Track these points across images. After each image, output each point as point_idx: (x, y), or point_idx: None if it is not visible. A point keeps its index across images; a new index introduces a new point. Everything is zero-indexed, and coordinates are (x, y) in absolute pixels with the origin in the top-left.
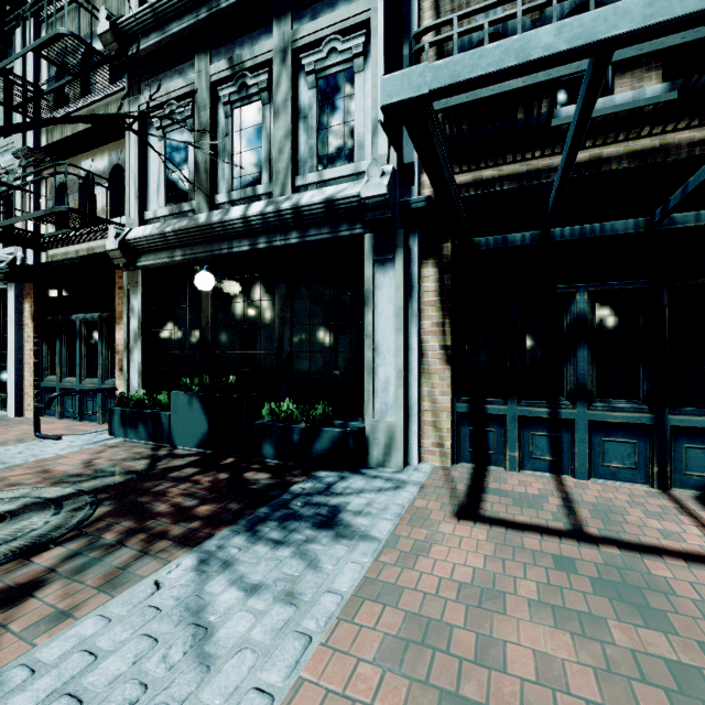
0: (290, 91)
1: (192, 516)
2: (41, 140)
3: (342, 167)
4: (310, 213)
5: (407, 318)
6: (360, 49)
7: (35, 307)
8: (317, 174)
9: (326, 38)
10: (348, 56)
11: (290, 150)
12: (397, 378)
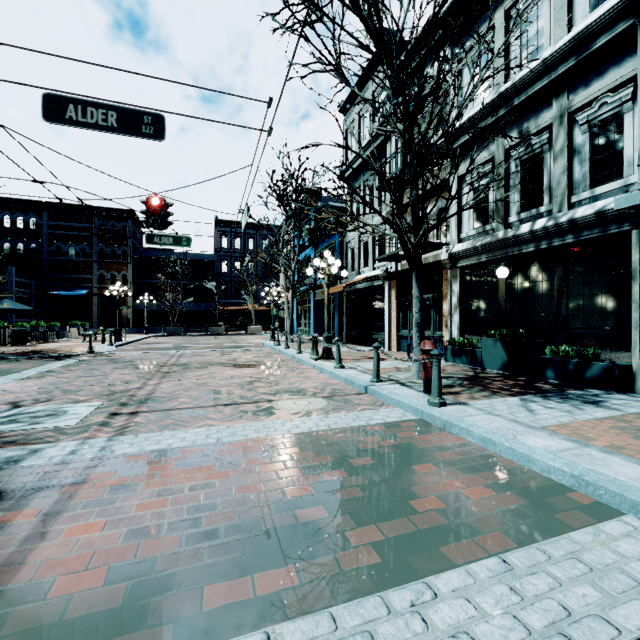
0: (566, 142)
1: (509, 390)
2: None
3: (611, 184)
4: (582, 222)
5: None
6: (628, 96)
7: (397, 293)
8: (589, 192)
9: (597, 97)
10: (617, 104)
11: (566, 181)
12: None
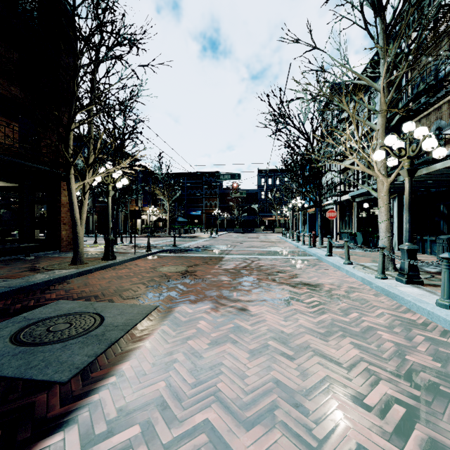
0: None
1: None
2: (341, 167)
3: None
4: None
5: (401, 214)
6: None
7: (339, 212)
8: None
9: None
10: None
11: None
12: (396, 228)
